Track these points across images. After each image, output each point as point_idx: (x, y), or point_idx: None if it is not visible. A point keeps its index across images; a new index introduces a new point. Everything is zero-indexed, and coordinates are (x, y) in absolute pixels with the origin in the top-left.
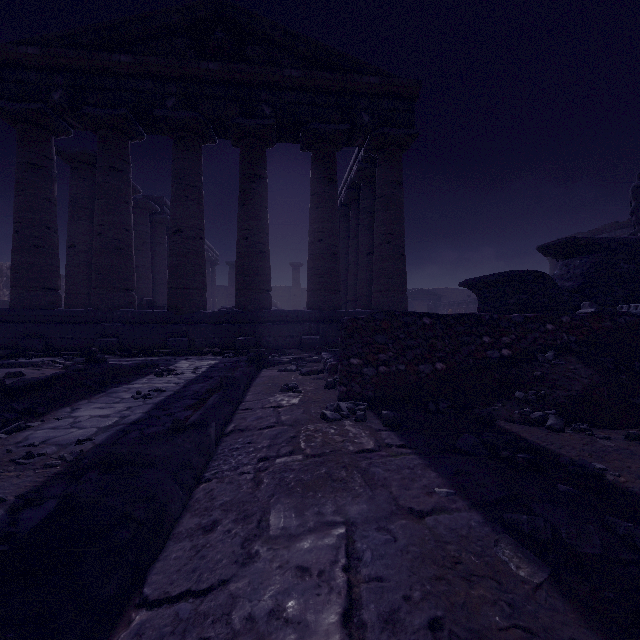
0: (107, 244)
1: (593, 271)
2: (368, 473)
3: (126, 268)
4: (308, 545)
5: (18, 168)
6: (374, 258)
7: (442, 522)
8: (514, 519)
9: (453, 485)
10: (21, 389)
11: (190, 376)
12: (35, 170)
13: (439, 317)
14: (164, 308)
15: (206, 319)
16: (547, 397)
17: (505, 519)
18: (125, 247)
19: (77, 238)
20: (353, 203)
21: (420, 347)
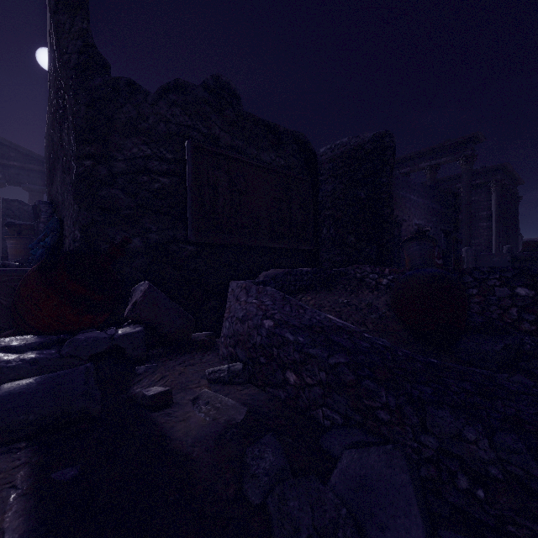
0: None
1: None
2: None
3: None
4: None
5: None
6: None
7: None
8: None
9: None
10: None
11: None
12: None
13: None
14: None
15: None
16: None
17: None
18: None
19: None
20: None
21: None
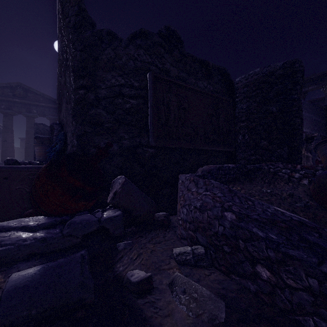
0: None
1: None
2: None
3: None
4: None
5: None
6: None
7: None
8: None
9: None
10: None
11: None
12: None
13: None
14: None
15: None
16: None
17: None
18: None
19: None
20: None
21: None
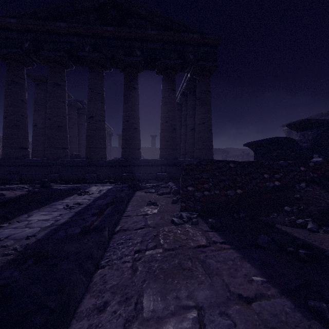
0: (53, 124)
1: (319, 137)
2: (205, 264)
3: (63, 137)
4: (171, 328)
5: (6, 83)
6: (195, 131)
7: (265, 308)
8: (317, 307)
9: (263, 274)
10: (1, 203)
11: (96, 195)
12: (15, 85)
13: (239, 163)
14: (84, 158)
15: (106, 164)
16: (304, 210)
17: (310, 306)
18: (63, 125)
19: (38, 121)
20: (184, 103)
21: (228, 180)
